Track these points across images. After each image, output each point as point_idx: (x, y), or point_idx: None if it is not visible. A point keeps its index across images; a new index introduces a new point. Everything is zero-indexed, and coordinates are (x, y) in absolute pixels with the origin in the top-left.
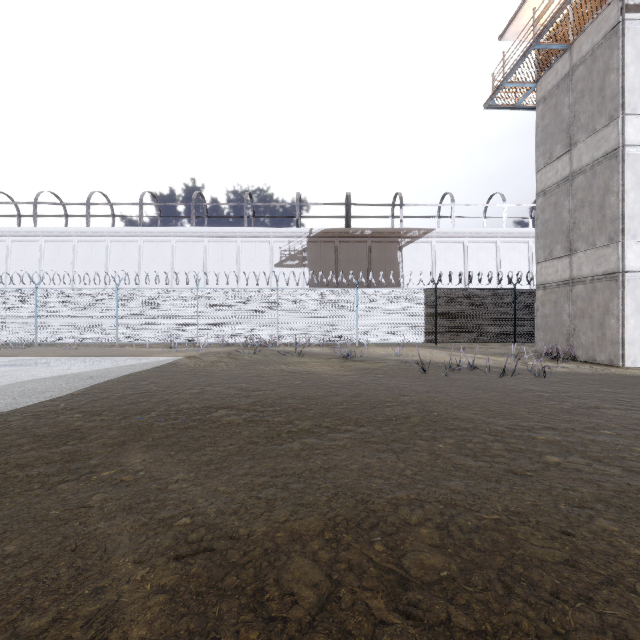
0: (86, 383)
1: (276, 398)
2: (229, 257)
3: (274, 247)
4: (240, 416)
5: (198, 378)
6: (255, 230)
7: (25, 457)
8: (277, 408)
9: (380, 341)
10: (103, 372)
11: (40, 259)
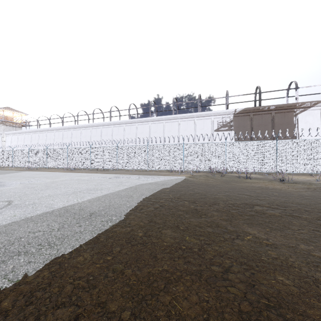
0: (165, 187)
1: (279, 202)
2: (190, 128)
3: (214, 121)
4: (273, 211)
5: (212, 188)
6: (204, 113)
7: (192, 221)
8: (291, 208)
9: (293, 171)
10: (164, 182)
11: (112, 134)
